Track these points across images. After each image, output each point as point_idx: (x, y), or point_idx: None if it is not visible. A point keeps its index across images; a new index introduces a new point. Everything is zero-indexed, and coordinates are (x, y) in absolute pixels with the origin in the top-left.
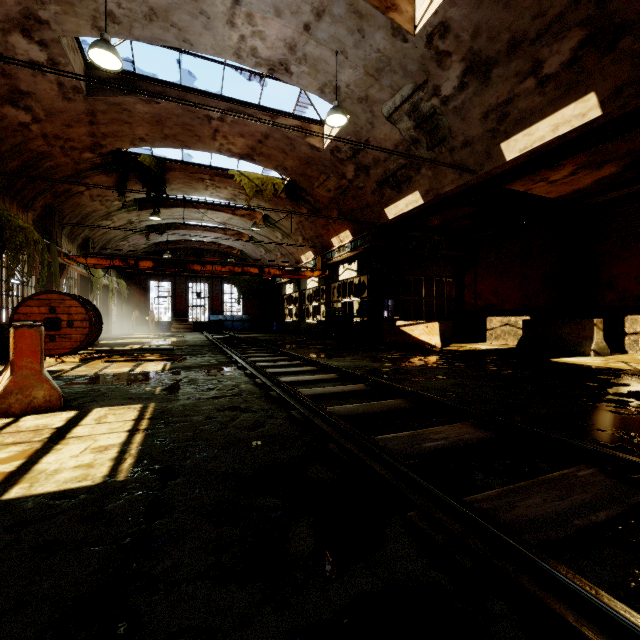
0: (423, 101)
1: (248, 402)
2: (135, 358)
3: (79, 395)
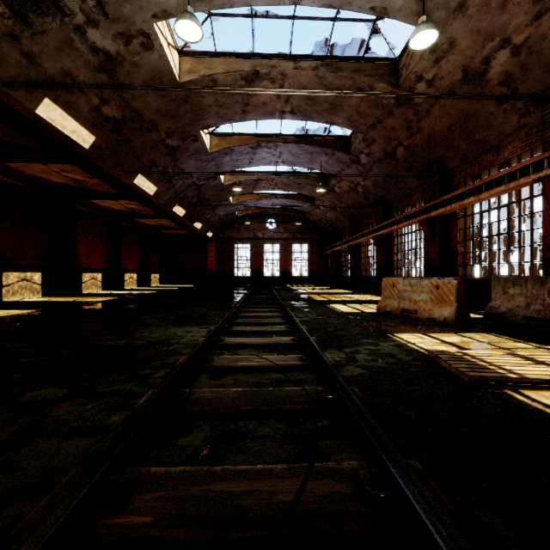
0: (81, 2)
1: (301, 310)
2: (507, 352)
3: (389, 316)
